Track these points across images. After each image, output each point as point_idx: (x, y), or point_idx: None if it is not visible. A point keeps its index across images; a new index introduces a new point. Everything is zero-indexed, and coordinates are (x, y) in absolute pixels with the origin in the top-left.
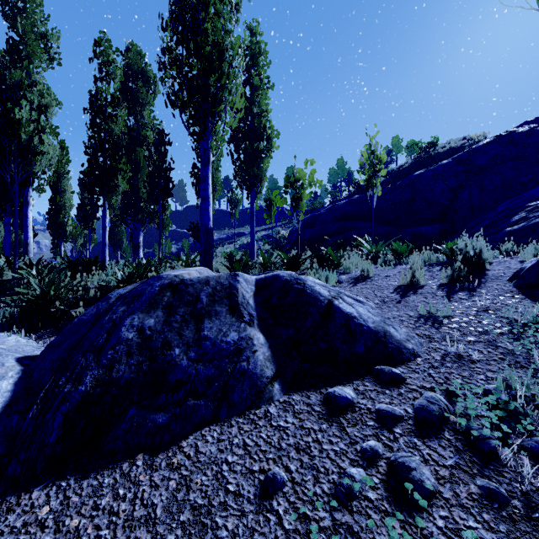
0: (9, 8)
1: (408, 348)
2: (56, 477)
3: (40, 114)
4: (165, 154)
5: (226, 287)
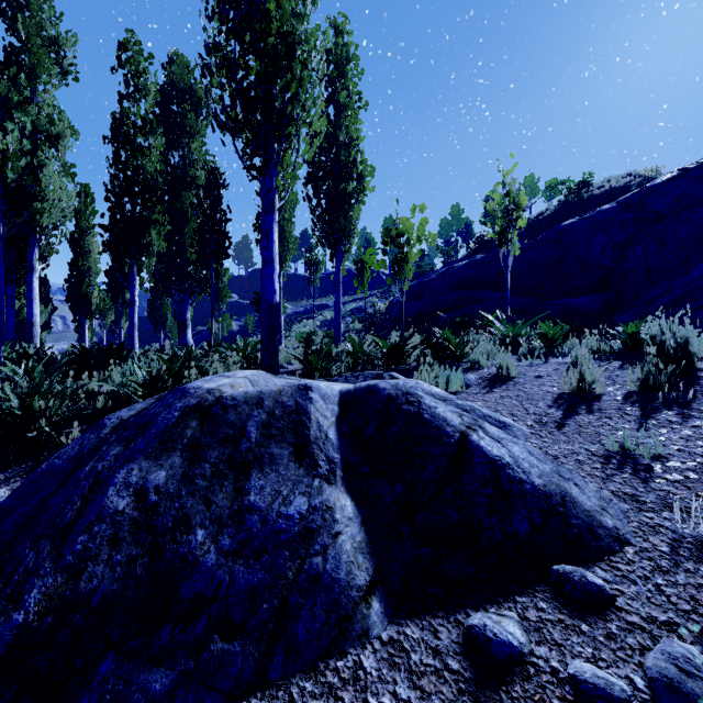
0: (7, 4)
1: (607, 526)
2: None
3: (36, 143)
4: (219, 200)
5: (290, 411)
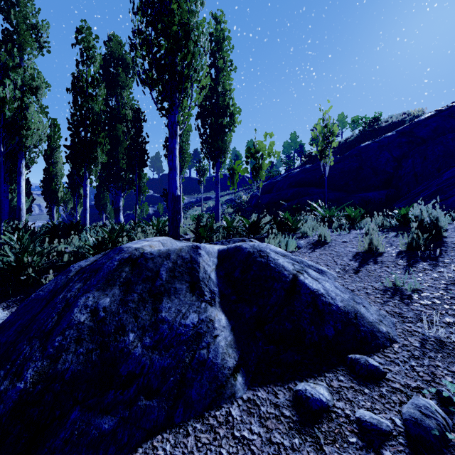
0: (4, 3)
1: (383, 331)
2: None
3: (24, 92)
4: (141, 129)
5: (187, 261)
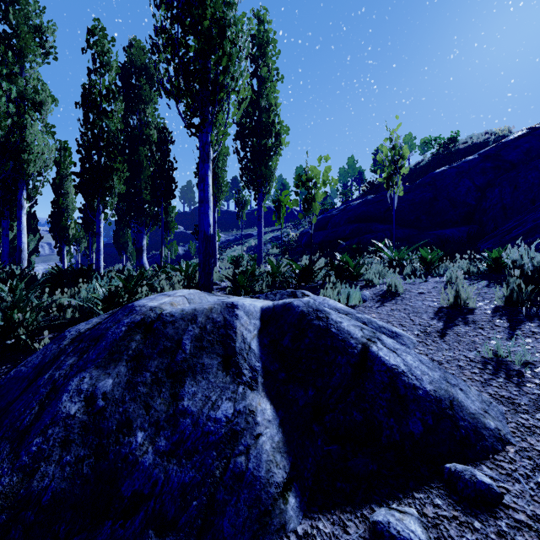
0: None
1: (490, 427)
2: None
3: (20, 106)
4: (167, 153)
5: (219, 326)
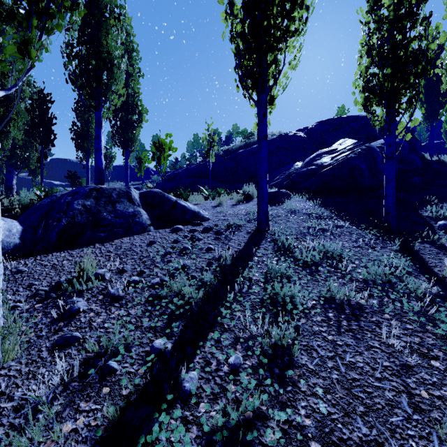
0: None
1: (207, 217)
2: (60, 251)
3: None
4: (47, 110)
5: (125, 192)
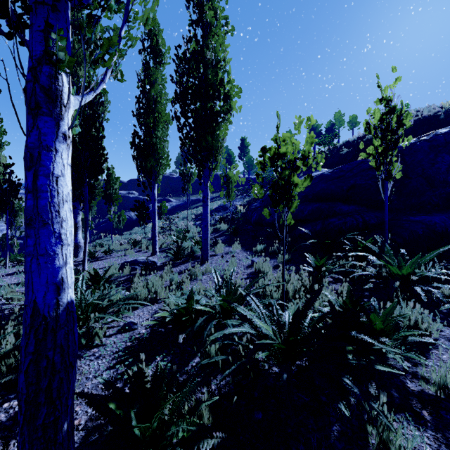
0: None
1: None
2: None
3: None
4: (92, 118)
5: None
